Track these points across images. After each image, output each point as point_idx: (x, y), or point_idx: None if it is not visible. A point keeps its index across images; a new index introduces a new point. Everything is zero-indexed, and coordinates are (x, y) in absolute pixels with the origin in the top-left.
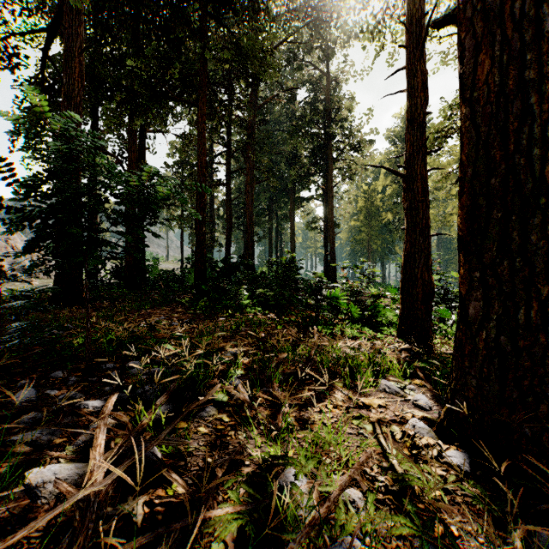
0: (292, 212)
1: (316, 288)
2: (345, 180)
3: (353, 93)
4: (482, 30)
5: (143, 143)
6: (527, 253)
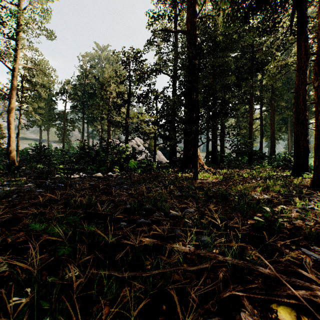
0: None
1: (288, 160)
2: None
3: None
4: (295, 126)
5: None
6: (298, 153)
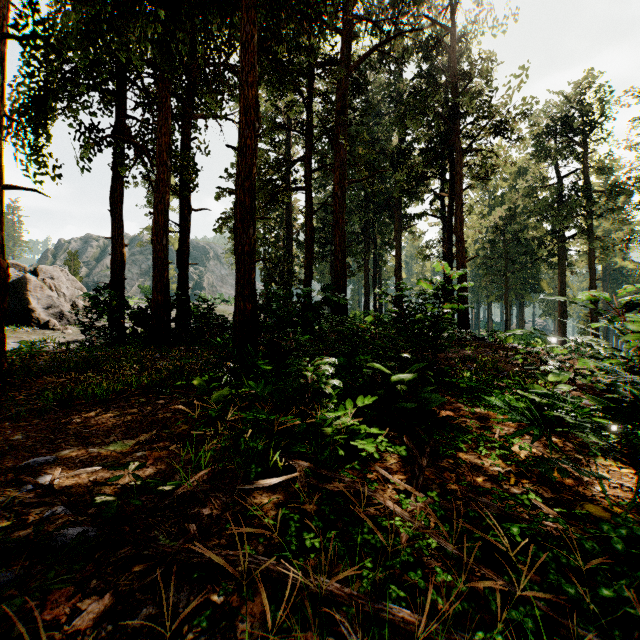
0: (397, 234)
1: None
2: (474, 186)
3: (492, 52)
4: None
5: (188, 133)
6: None
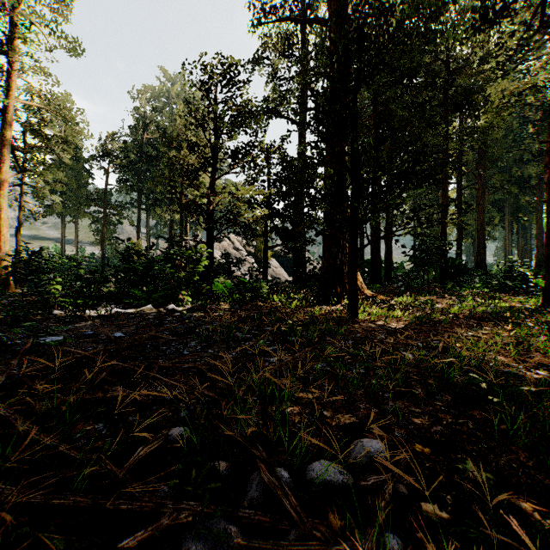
0: (537, 206)
1: (524, 278)
2: None
3: None
4: (548, 210)
5: None
6: None
